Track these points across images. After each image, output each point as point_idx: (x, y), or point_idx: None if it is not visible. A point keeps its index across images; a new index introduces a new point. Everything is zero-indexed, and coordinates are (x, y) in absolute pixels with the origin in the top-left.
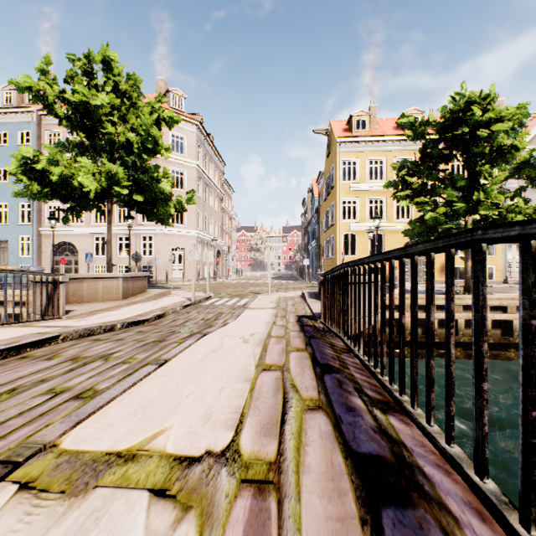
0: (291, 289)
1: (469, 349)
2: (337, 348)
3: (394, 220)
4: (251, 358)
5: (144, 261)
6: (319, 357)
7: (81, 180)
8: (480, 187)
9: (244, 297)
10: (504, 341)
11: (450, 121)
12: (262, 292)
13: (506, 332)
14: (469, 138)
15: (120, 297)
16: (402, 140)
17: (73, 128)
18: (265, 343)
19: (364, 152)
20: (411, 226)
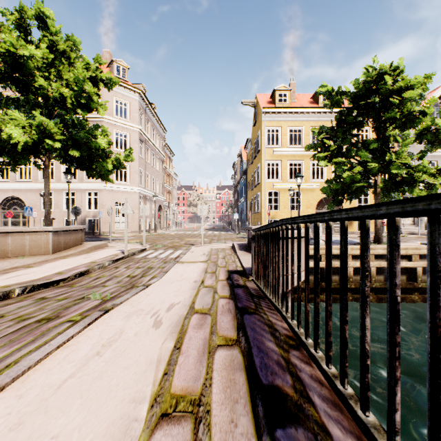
0: (222, 240)
1: (380, 293)
2: (280, 337)
3: (311, 180)
4: (151, 374)
5: (89, 215)
6: (258, 363)
7: (8, 132)
8: (388, 150)
9: (179, 249)
10: (410, 286)
11: (364, 91)
12: (196, 243)
13: (410, 278)
14: (380, 106)
15: (49, 251)
16: (317, 112)
17: (3, 81)
18: (182, 328)
19: (285, 122)
20: (328, 184)
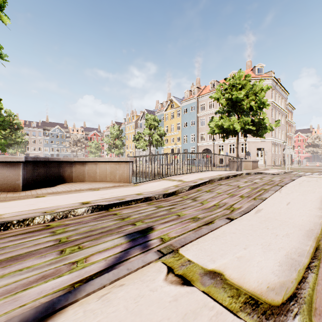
0: None
1: None
2: None
3: None
4: None
5: (242, 156)
6: None
7: (235, 126)
8: None
9: (315, 172)
10: None
11: None
12: None
13: None
14: None
15: (250, 169)
16: None
17: (228, 106)
18: None
19: None
20: None
